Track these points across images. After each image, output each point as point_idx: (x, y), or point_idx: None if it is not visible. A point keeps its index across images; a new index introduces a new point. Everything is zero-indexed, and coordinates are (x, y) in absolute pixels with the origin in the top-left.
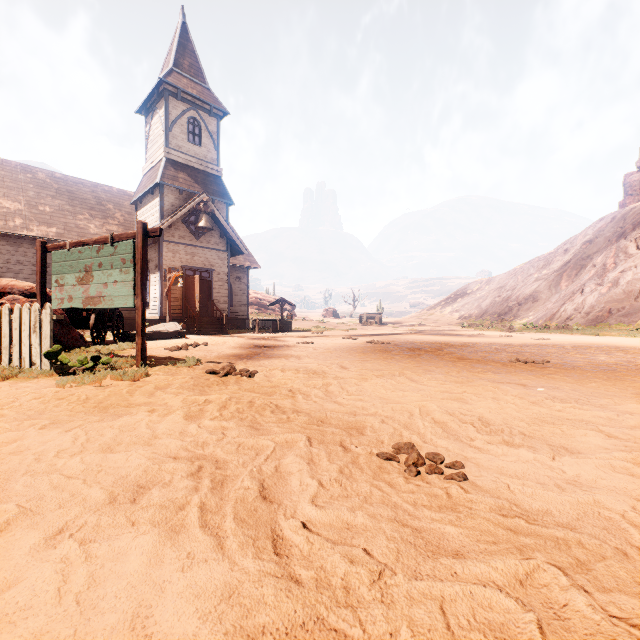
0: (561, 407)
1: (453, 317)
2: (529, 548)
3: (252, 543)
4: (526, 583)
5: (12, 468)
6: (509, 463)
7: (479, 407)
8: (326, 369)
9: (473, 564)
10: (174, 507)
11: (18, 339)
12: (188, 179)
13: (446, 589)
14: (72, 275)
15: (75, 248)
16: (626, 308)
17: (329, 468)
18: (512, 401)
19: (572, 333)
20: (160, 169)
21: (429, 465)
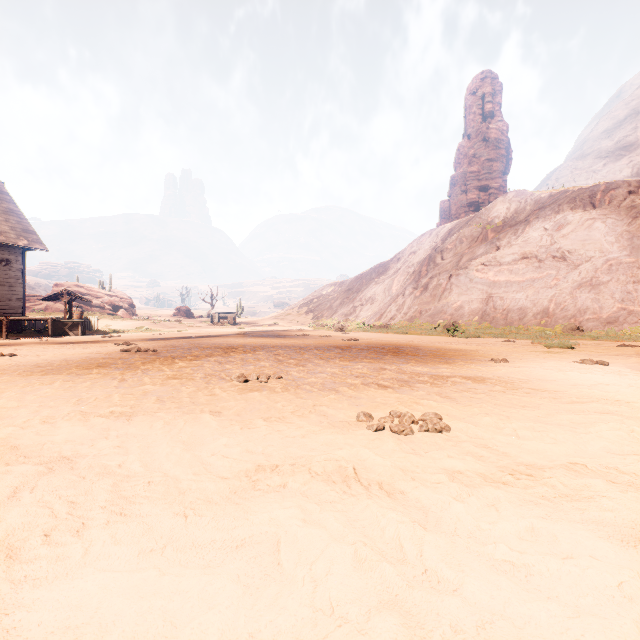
0: None
1: (308, 317)
2: None
3: None
4: None
5: None
6: None
7: None
8: None
9: None
10: None
11: None
12: None
13: None
14: None
15: None
16: (432, 309)
17: None
18: None
19: (387, 332)
20: None
21: None
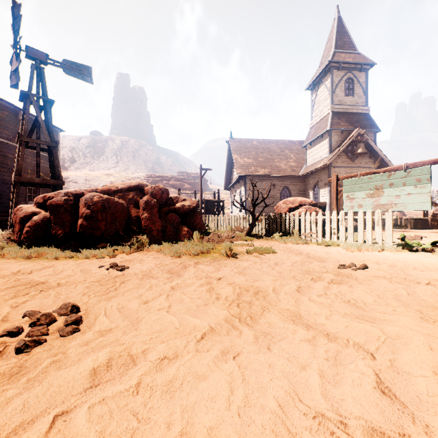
0: None
1: None
2: None
3: None
4: None
5: None
6: None
7: None
8: None
9: None
10: None
11: (362, 229)
12: (346, 122)
13: None
14: (361, 192)
15: (365, 176)
16: None
17: None
18: None
19: None
20: (329, 120)
21: None
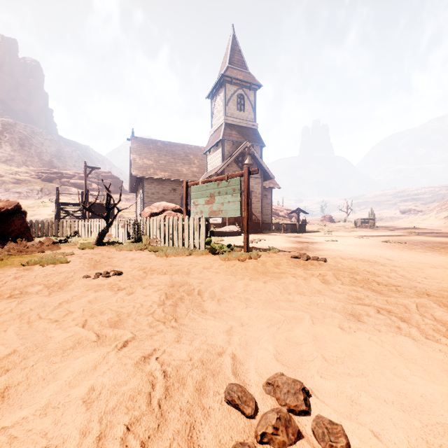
0: None
1: None
2: None
3: None
4: None
5: (266, 297)
6: None
7: None
8: (375, 260)
9: None
10: (394, 327)
11: (187, 234)
12: (237, 134)
13: None
14: (202, 199)
15: (204, 184)
16: None
17: None
18: None
19: None
20: (222, 130)
21: None
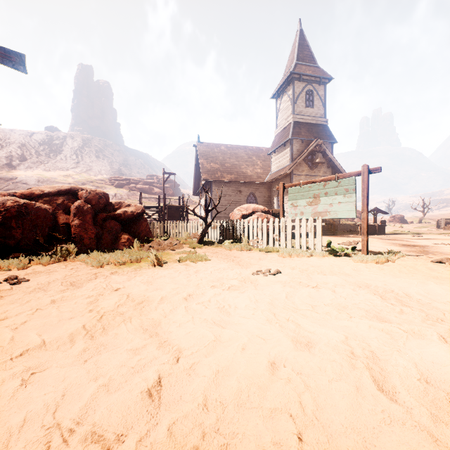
0: None
1: None
2: None
3: None
4: None
5: None
6: None
7: None
8: None
9: None
10: None
11: (298, 235)
12: (306, 132)
13: None
14: (303, 200)
15: (306, 185)
16: None
17: None
18: None
19: None
20: (290, 129)
21: None
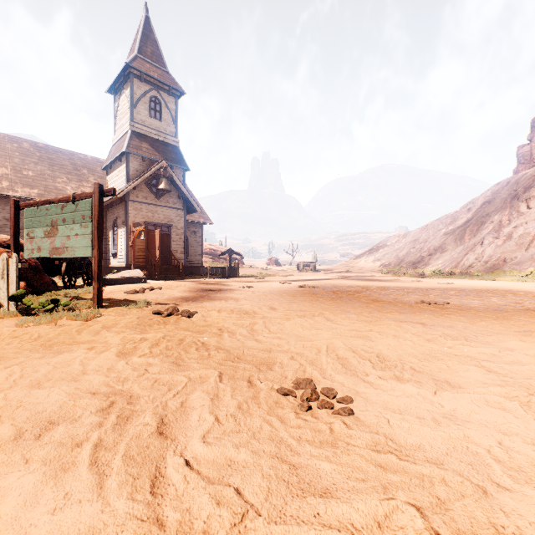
0: (451, 344)
1: (375, 265)
2: (394, 486)
3: (131, 482)
4: (384, 525)
5: None
6: (394, 398)
7: (380, 344)
8: (257, 310)
9: (336, 504)
10: (71, 444)
11: None
12: (150, 148)
13: (301, 534)
14: (40, 229)
15: (43, 206)
16: (518, 257)
17: (229, 403)
18: (410, 338)
19: (473, 278)
20: (126, 140)
21: (321, 400)
